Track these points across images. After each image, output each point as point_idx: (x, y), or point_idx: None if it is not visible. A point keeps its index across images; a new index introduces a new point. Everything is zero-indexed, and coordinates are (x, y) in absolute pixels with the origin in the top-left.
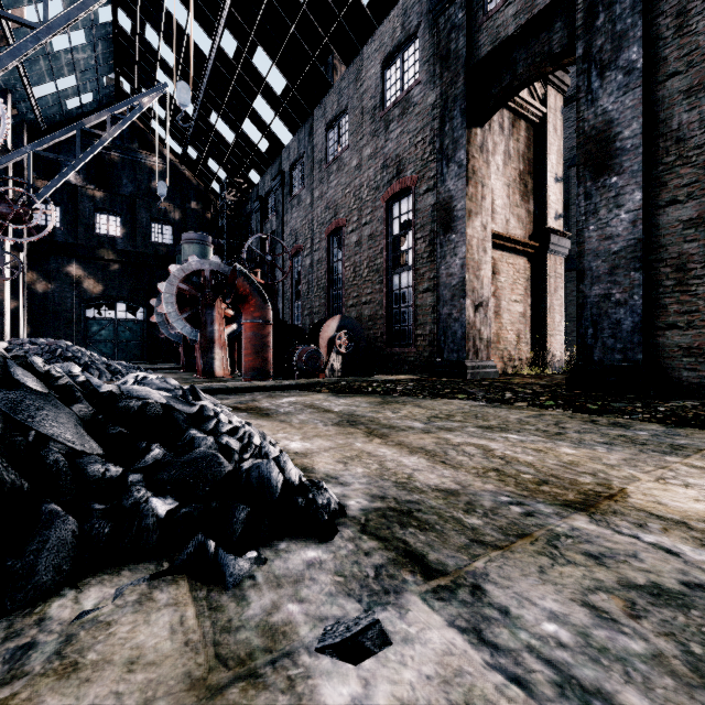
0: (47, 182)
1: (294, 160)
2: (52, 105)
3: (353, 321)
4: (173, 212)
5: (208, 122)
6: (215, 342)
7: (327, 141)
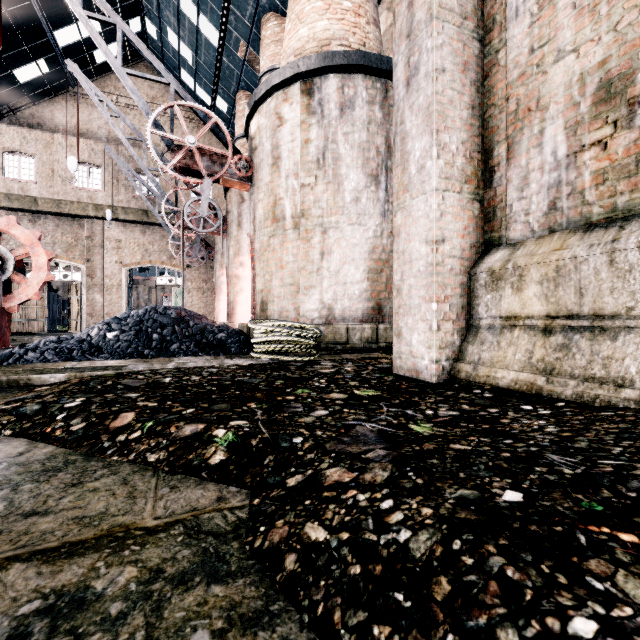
0: None
1: None
2: None
3: None
4: None
5: None
6: None
7: None
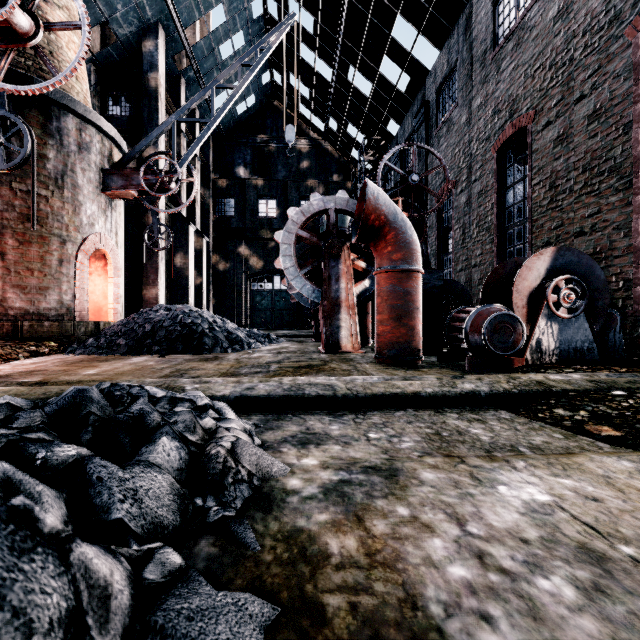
0: (226, 180)
1: (442, 78)
2: (226, 113)
3: (580, 256)
4: (317, 187)
5: (346, 82)
6: (341, 304)
7: (495, 19)
